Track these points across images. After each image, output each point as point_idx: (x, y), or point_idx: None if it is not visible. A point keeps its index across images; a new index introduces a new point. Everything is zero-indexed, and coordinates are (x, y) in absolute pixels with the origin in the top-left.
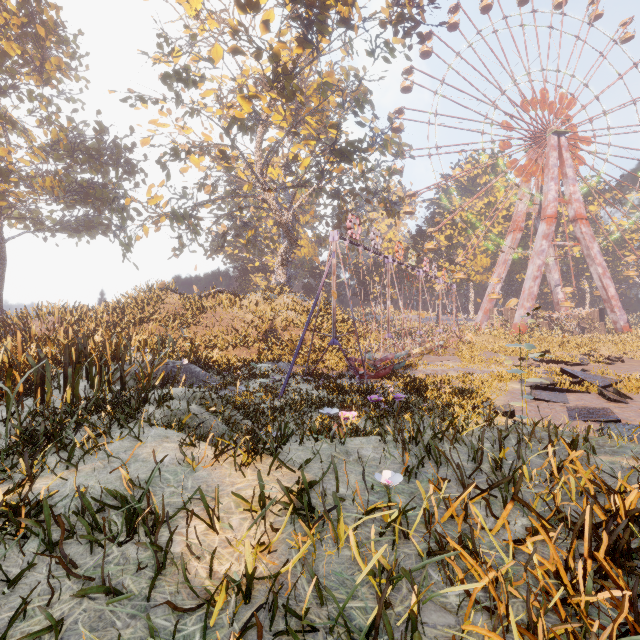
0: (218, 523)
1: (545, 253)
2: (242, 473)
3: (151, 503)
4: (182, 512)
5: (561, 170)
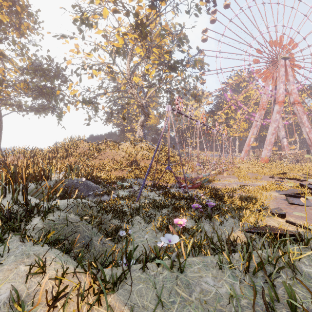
0: None
1: (278, 121)
2: None
3: None
4: None
5: (286, 77)
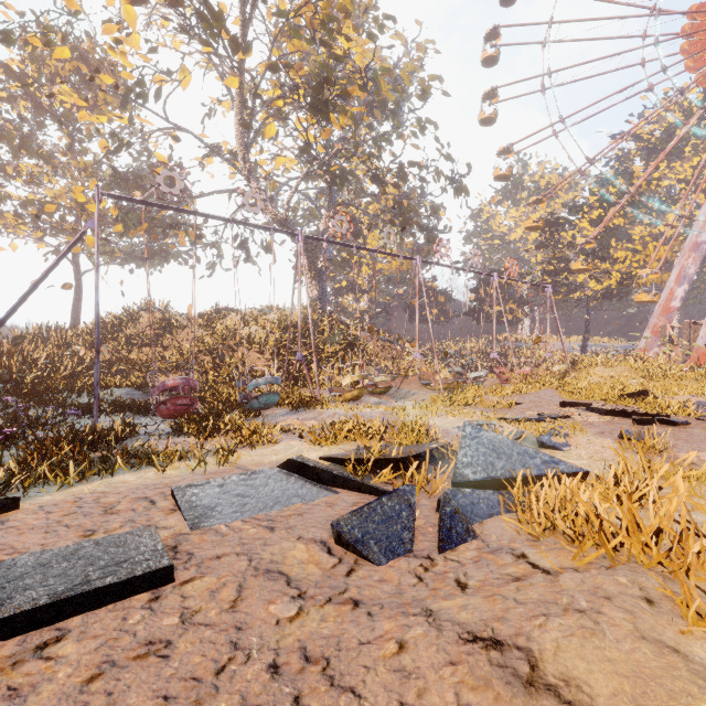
0: None
1: None
2: None
3: None
4: None
5: None
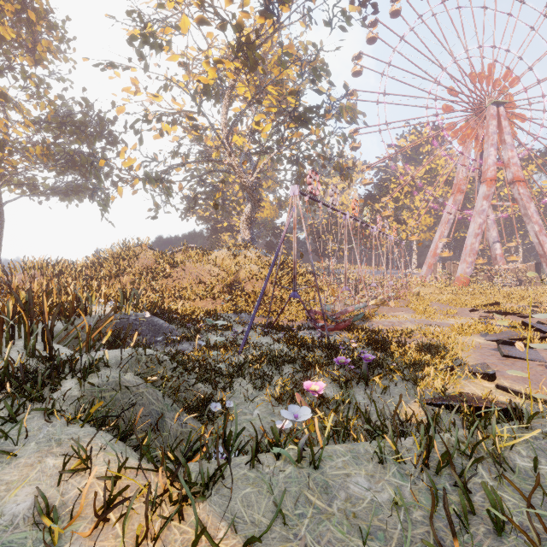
0: None
1: (485, 212)
2: None
3: None
4: None
5: (500, 137)
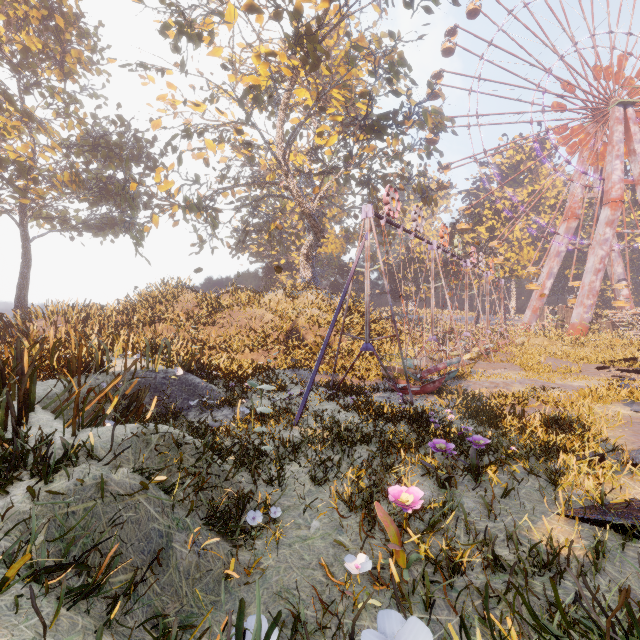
0: None
1: (609, 242)
2: None
3: None
4: None
5: (628, 146)
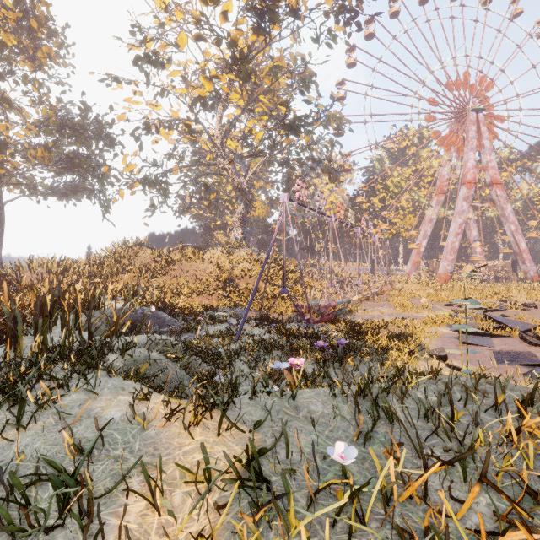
0: (159, 499)
1: (465, 213)
2: (190, 434)
3: (93, 471)
4: (123, 483)
5: (479, 142)
